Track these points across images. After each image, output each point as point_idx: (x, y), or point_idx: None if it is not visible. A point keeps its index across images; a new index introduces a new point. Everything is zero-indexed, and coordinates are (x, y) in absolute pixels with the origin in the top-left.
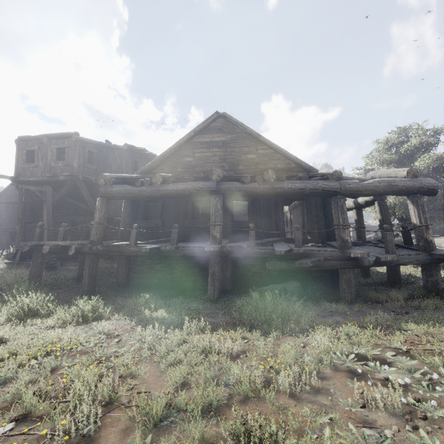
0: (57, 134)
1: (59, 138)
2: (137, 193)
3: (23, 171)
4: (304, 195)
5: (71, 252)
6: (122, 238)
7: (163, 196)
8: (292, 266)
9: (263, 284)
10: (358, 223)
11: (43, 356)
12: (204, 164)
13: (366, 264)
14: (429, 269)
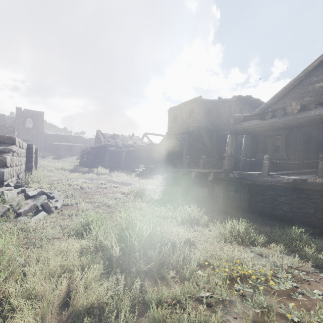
0: (189, 101)
1: (190, 103)
2: (267, 125)
3: (171, 128)
4: None
5: (210, 178)
6: (243, 169)
7: (301, 124)
8: None
9: None
10: None
11: (236, 277)
12: None
13: None
14: None
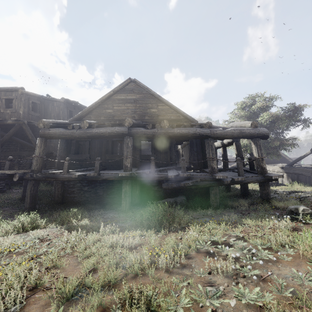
0: (5, 88)
1: (7, 91)
2: (69, 134)
3: None
4: (187, 138)
5: (15, 179)
6: (58, 167)
7: (89, 137)
8: (179, 186)
9: (162, 198)
10: (224, 156)
11: None
12: (120, 114)
13: (226, 183)
14: (263, 185)
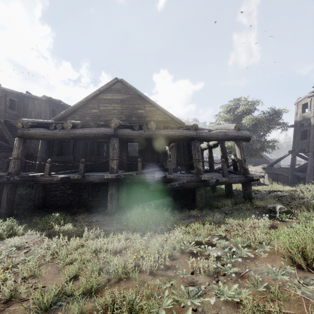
0: None
1: None
2: (50, 135)
3: None
4: (174, 140)
5: None
6: (39, 170)
7: (73, 138)
8: (166, 187)
9: (149, 200)
10: (209, 157)
11: None
12: (106, 115)
13: (211, 184)
14: (246, 186)
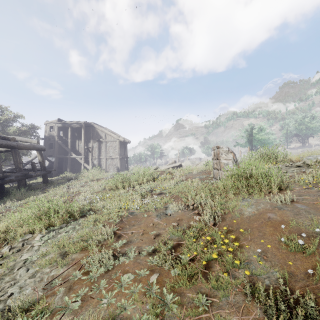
0: None
1: None
2: None
3: None
4: (0, 147)
5: None
6: None
7: None
8: (1, 182)
9: None
10: None
11: None
12: None
13: (34, 176)
14: (45, 176)
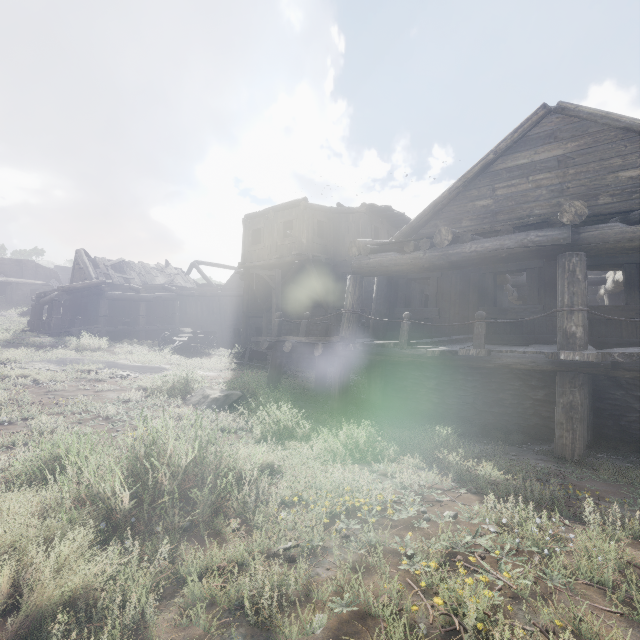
0: (283, 205)
1: (285, 209)
2: (408, 263)
3: (250, 255)
4: None
5: (317, 352)
6: (375, 335)
7: (453, 265)
8: None
9: None
10: None
11: (341, 513)
12: (515, 206)
13: None
14: None
